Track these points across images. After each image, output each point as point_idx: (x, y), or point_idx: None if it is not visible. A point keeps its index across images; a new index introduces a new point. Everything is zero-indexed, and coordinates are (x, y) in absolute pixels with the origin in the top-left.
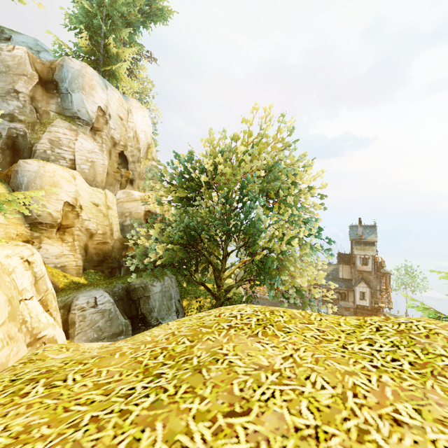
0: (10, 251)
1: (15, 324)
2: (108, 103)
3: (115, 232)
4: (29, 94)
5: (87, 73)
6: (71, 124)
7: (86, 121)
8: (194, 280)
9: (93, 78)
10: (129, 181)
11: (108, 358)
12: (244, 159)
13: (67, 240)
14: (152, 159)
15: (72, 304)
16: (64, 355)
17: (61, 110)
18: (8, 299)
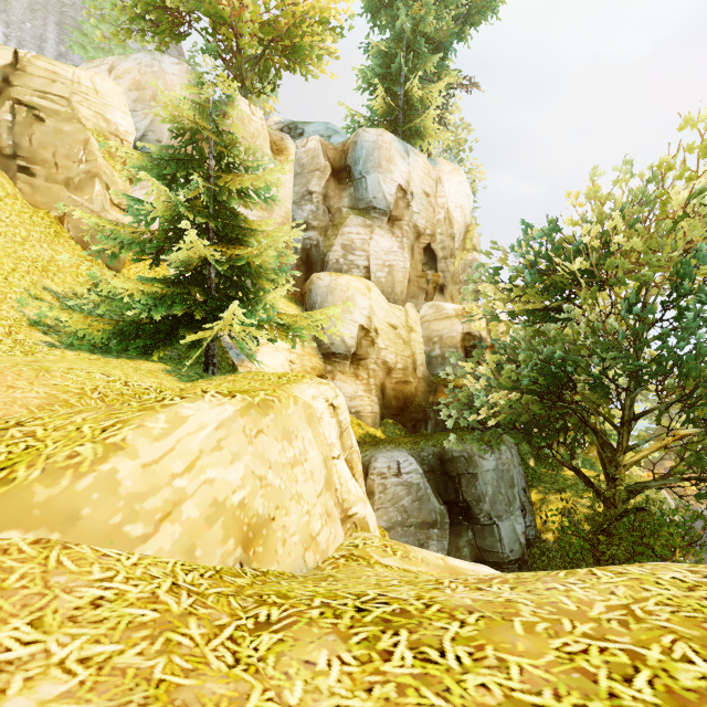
0: (315, 391)
1: (331, 495)
2: (410, 176)
3: (419, 366)
4: (322, 192)
5: (383, 142)
6: (365, 218)
7: (382, 210)
8: (556, 459)
9: (391, 147)
10: (437, 289)
11: (500, 624)
12: (688, 213)
13: (361, 376)
14: (472, 250)
15: (370, 465)
16: (391, 560)
17: (354, 203)
18: (324, 460)
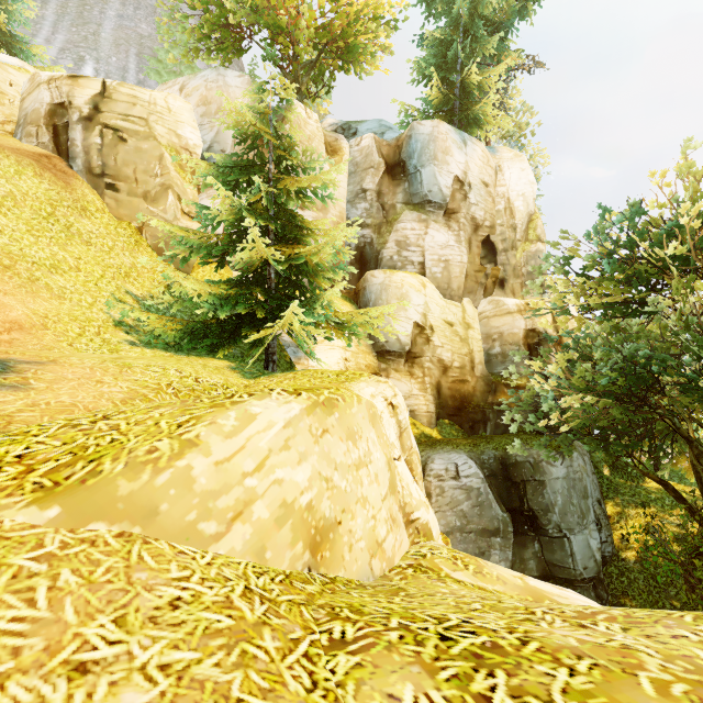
0: (373, 389)
1: (395, 499)
2: (467, 166)
3: (477, 364)
4: (376, 190)
5: (439, 133)
6: (419, 213)
7: (438, 203)
8: (638, 469)
9: (447, 138)
10: (497, 283)
11: (622, 679)
12: None
13: (416, 375)
14: (535, 240)
15: (426, 466)
16: (463, 575)
17: (409, 198)
18: (387, 461)
